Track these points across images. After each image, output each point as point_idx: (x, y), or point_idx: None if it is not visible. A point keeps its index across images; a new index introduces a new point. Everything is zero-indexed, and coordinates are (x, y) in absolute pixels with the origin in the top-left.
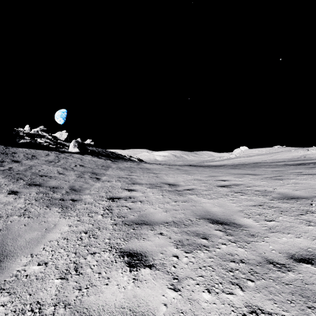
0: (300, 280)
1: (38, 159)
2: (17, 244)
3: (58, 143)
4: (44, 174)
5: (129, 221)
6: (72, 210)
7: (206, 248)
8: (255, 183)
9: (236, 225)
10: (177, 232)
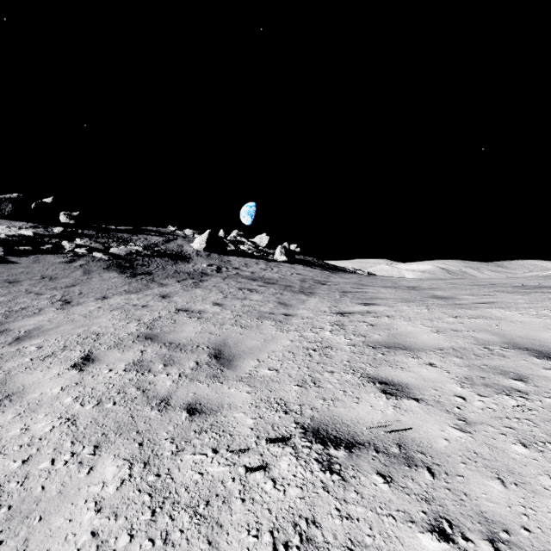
0: (467, 306)
1: (251, 267)
2: (292, 302)
3: (260, 250)
4: (269, 278)
5: (362, 298)
6: (313, 296)
7: (417, 302)
8: (524, 282)
9: (453, 298)
10: (399, 300)
